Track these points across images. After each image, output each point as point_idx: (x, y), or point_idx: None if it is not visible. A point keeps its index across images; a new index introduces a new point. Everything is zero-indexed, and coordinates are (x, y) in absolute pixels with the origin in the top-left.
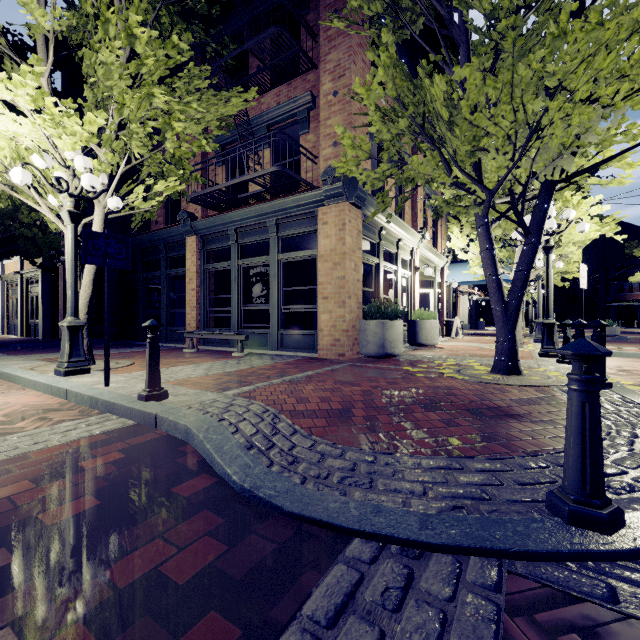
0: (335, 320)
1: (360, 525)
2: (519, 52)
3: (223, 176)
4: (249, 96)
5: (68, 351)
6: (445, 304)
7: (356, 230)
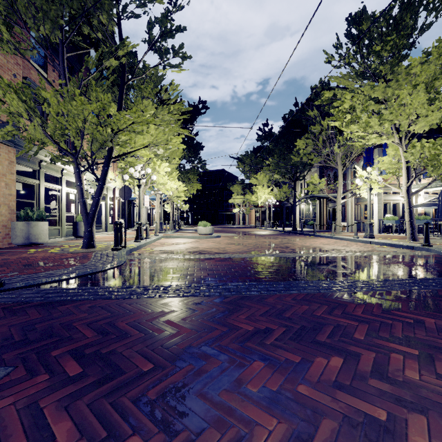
0: None
1: None
2: (71, 97)
3: None
4: None
5: None
6: (117, 211)
7: (8, 161)
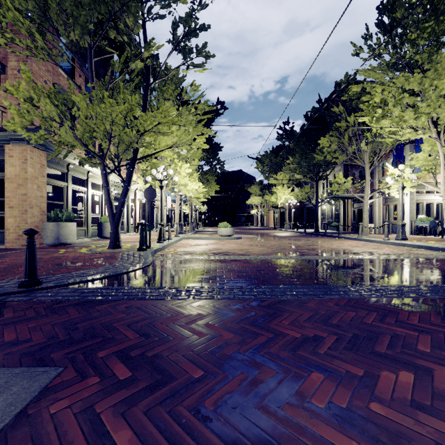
0: (19, 222)
1: None
2: (100, 100)
3: None
4: None
5: None
6: (138, 212)
7: (39, 164)
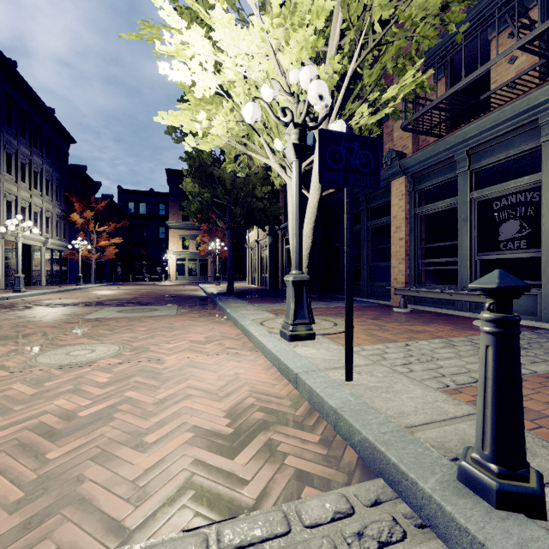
0: None
1: None
2: None
3: (442, 91)
4: None
5: (293, 311)
6: None
7: None
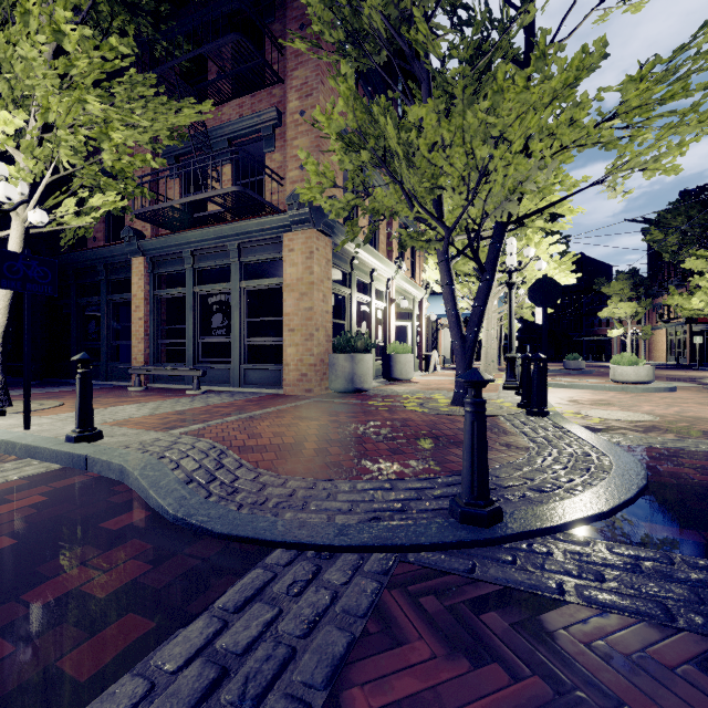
0: (302, 354)
1: (283, 537)
2: (468, 100)
3: (177, 190)
4: (204, 108)
5: None
6: (424, 337)
7: (325, 259)
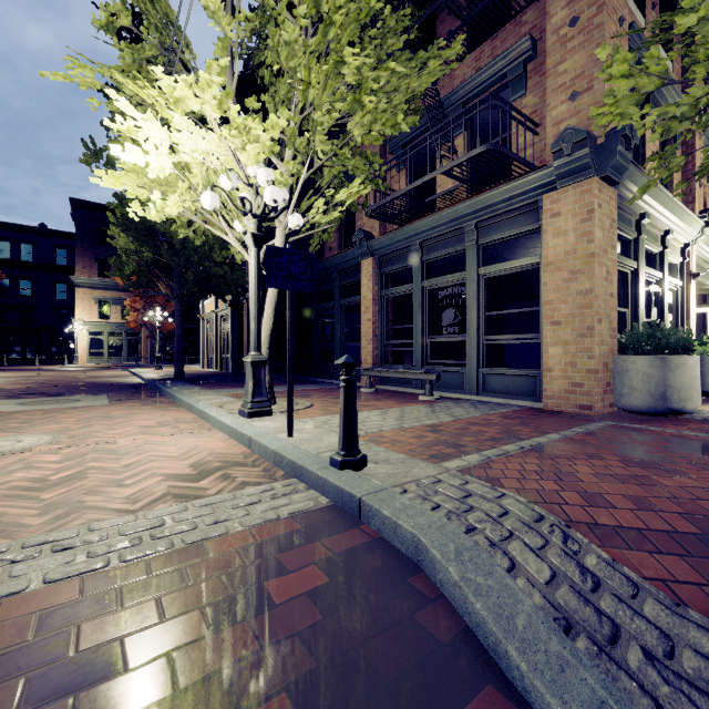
0: (574, 355)
1: None
2: None
3: (404, 182)
4: (451, 53)
5: (251, 390)
6: None
7: (608, 219)
